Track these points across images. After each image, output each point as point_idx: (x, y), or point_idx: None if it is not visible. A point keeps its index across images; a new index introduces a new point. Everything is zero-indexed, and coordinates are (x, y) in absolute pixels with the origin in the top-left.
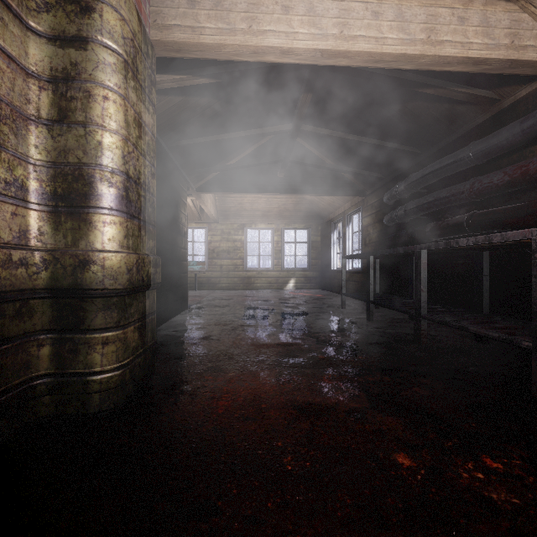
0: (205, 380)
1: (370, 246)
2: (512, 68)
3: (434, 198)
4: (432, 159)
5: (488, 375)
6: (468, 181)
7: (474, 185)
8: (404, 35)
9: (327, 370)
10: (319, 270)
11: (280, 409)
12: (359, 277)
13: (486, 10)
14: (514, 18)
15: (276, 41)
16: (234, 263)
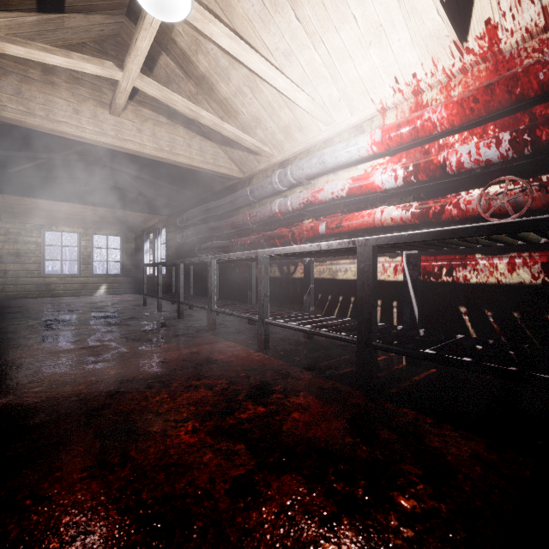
0: (8, 349)
1: (171, 256)
2: (217, 173)
3: (199, 229)
4: (202, 202)
5: (199, 326)
6: (211, 223)
7: (213, 226)
8: (157, 146)
9: (108, 335)
10: (133, 276)
11: (68, 350)
12: (164, 281)
13: (202, 143)
14: (216, 151)
15: (69, 129)
16: (26, 268)
